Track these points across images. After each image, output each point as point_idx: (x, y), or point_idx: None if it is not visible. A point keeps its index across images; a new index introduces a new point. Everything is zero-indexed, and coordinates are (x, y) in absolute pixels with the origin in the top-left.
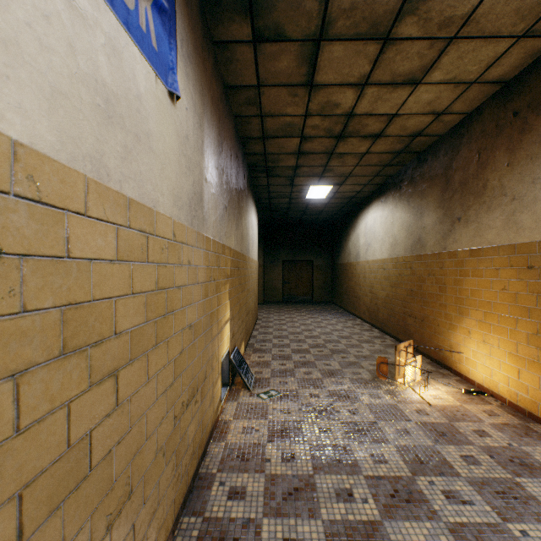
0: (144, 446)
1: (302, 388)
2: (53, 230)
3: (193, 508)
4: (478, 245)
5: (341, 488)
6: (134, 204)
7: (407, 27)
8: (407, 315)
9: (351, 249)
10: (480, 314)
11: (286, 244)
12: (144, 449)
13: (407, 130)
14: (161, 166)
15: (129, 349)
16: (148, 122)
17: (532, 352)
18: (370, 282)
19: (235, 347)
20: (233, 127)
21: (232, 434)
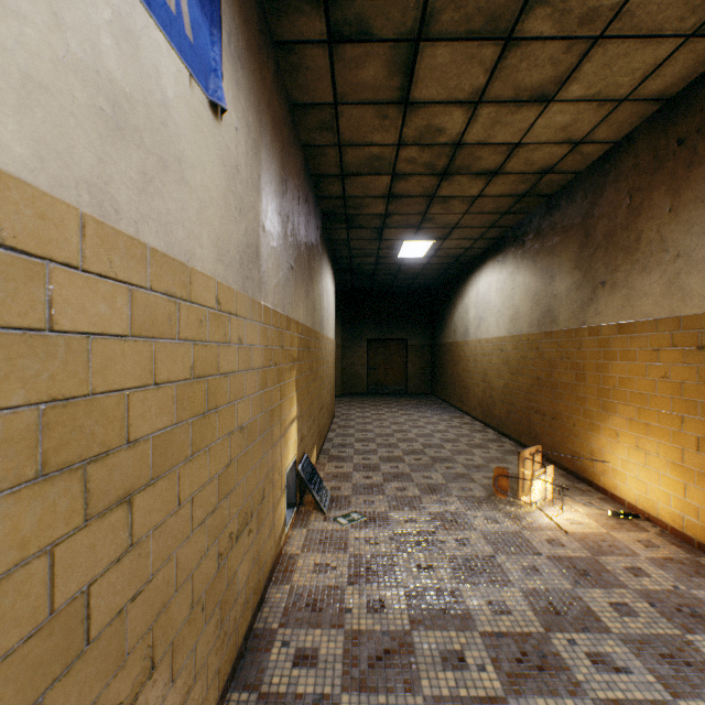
0: (174, 600)
1: (394, 509)
2: (25, 289)
3: (245, 679)
4: (630, 318)
5: (448, 649)
6: (158, 256)
7: (537, 22)
8: (532, 412)
9: (457, 325)
10: (632, 410)
11: (371, 318)
12: (174, 604)
13: (534, 165)
14: (199, 204)
15: (150, 463)
16: (179, 141)
17: (704, 461)
18: (483, 368)
19: (304, 455)
20: (302, 160)
21: (299, 574)
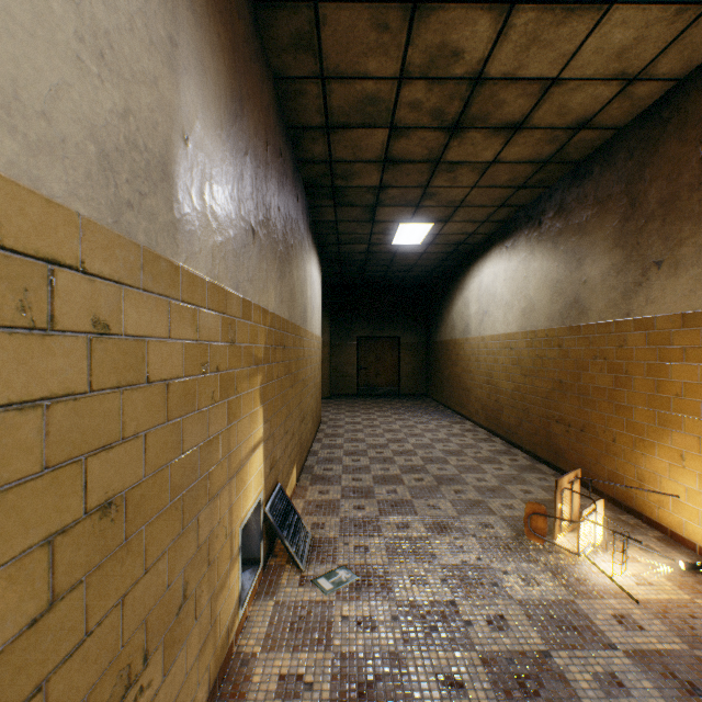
0: None
1: (395, 562)
2: None
3: None
4: None
5: None
6: None
7: None
8: (552, 421)
9: (456, 321)
10: None
11: (362, 314)
12: None
13: (568, 116)
14: None
15: None
16: None
17: None
18: (487, 368)
19: (276, 486)
20: (273, 96)
21: None
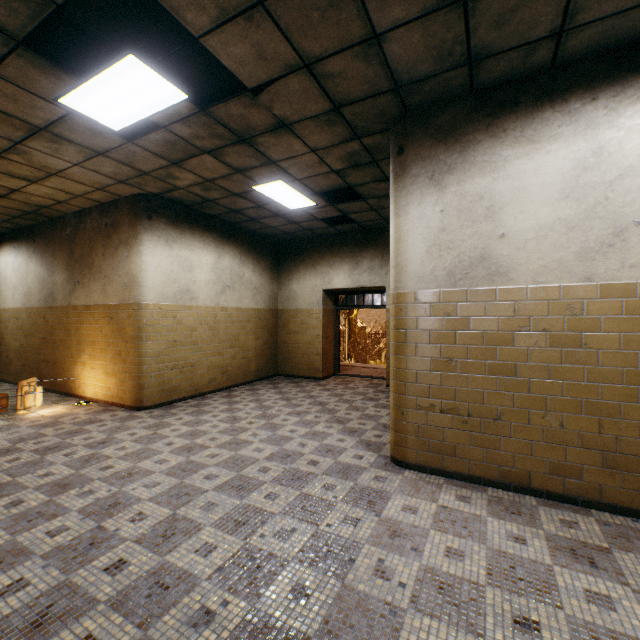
0: None
1: None
2: None
3: None
4: (91, 303)
5: None
6: None
7: (16, 158)
8: (42, 361)
9: None
10: (91, 349)
11: None
12: None
13: (35, 202)
14: None
15: None
16: None
17: (113, 367)
18: (1, 333)
19: None
20: None
21: None
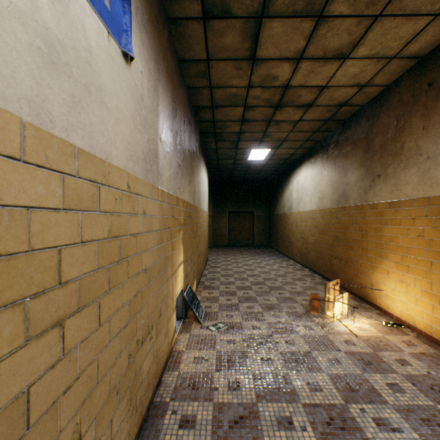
0: (96, 390)
1: (245, 321)
2: None
3: (147, 437)
4: (396, 198)
5: (281, 416)
6: (84, 154)
7: (339, 5)
8: (333, 257)
9: (285, 202)
10: (398, 257)
11: (231, 198)
12: (96, 392)
13: (335, 100)
14: (115, 120)
15: (78, 297)
16: (100, 76)
17: None
18: (301, 230)
19: (188, 286)
20: (186, 96)
21: (184, 364)
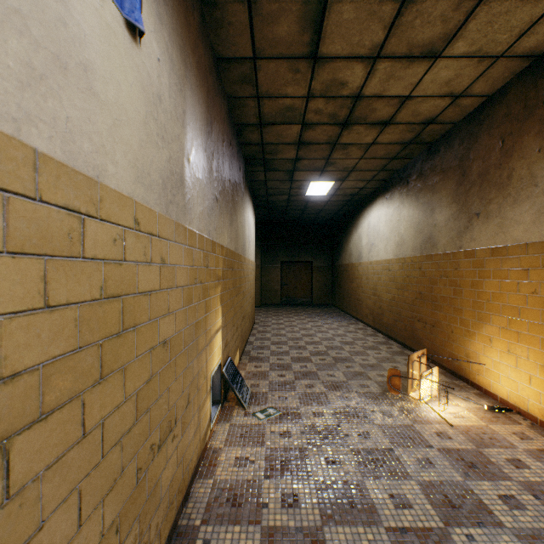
0: (76, 537)
1: (304, 405)
2: None
3: None
4: (502, 243)
5: None
6: (52, 164)
7: None
8: (415, 320)
9: (352, 250)
10: (504, 320)
11: (284, 245)
12: (76, 541)
13: (420, 116)
14: (112, 121)
15: (40, 396)
16: (84, 47)
17: None
18: (374, 284)
19: (228, 358)
20: (226, 109)
21: (221, 468)
